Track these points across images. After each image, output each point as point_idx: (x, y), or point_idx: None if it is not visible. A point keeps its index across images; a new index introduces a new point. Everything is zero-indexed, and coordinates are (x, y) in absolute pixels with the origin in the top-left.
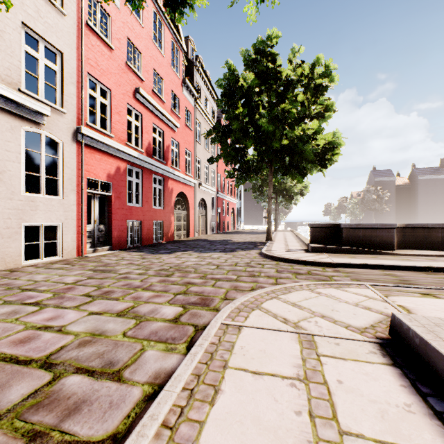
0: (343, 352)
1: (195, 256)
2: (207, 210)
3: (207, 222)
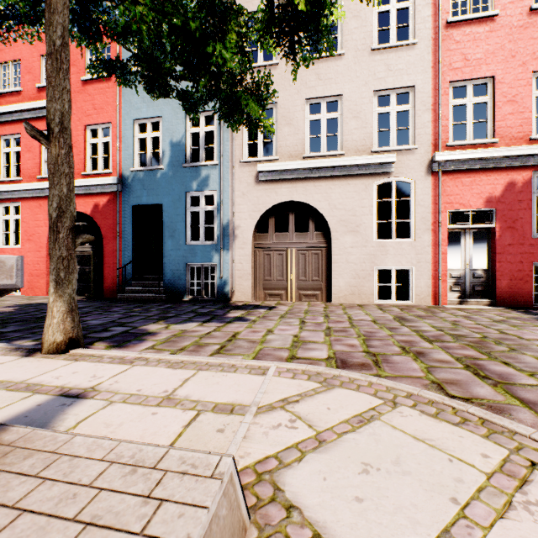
0: (199, 429)
1: None
2: None
3: None
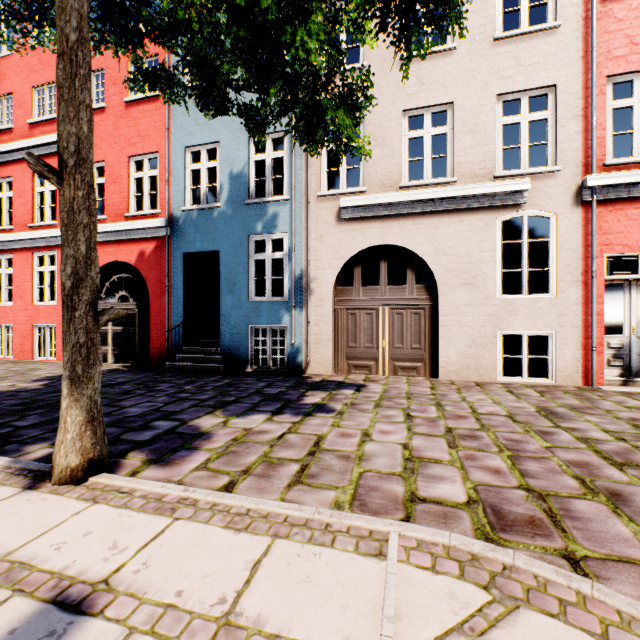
0: None
1: None
2: None
3: None
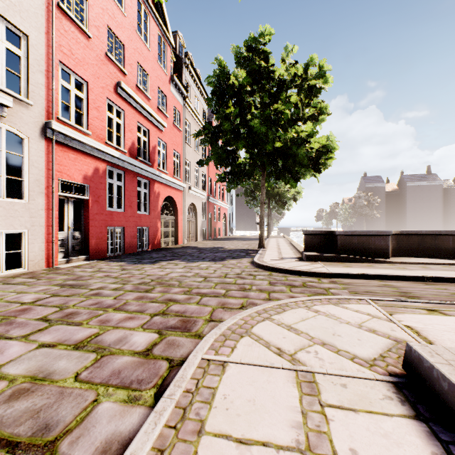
0: (353, 399)
1: (181, 266)
2: (197, 215)
3: (197, 228)
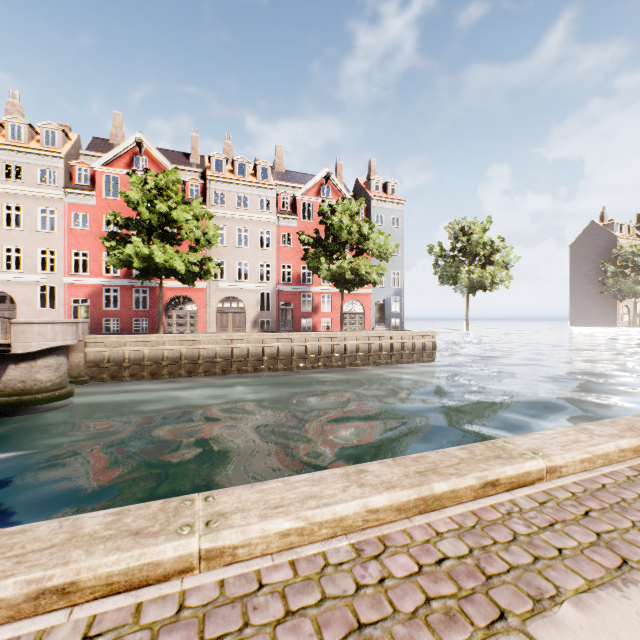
0: None
1: None
2: (245, 307)
3: (245, 319)
